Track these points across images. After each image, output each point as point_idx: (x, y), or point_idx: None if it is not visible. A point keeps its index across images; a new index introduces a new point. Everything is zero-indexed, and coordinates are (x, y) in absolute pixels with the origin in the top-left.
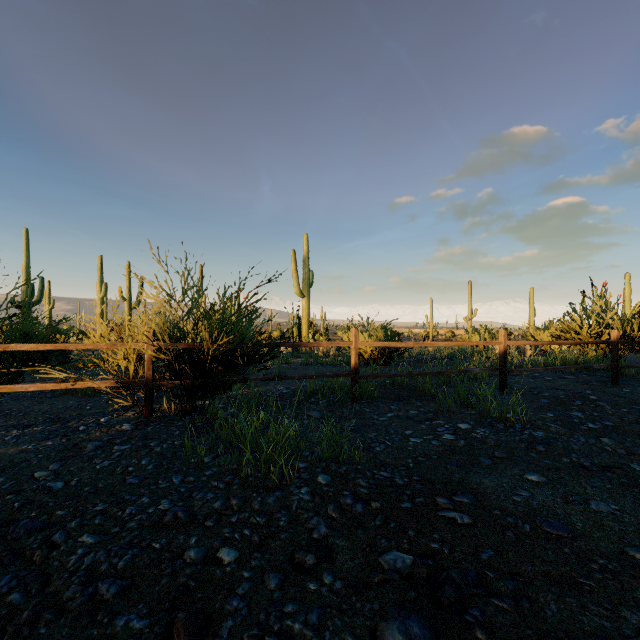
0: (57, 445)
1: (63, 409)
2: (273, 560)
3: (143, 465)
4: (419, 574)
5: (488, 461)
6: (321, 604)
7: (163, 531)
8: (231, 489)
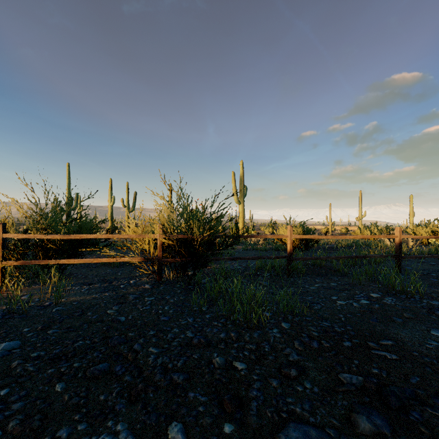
0: (111, 295)
1: (105, 274)
2: (268, 371)
3: (166, 310)
4: (369, 387)
5: (399, 320)
6: (308, 399)
7: (194, 349)
8: (227, 327)
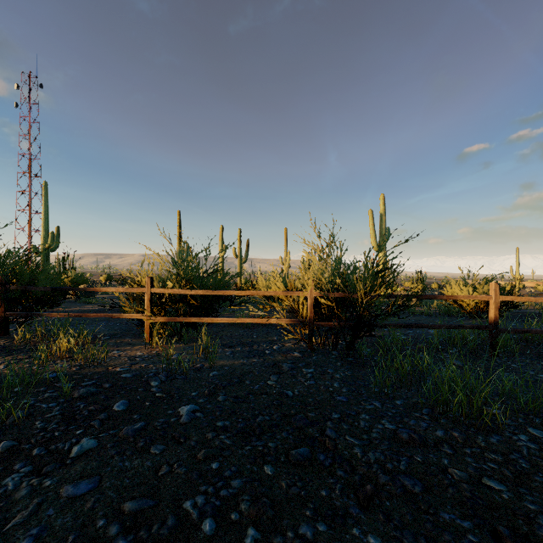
0: (261, 362)
1: (240, 336)
2: None
3: (337, 387)
4: None
5: None
6: None
7: (407, 447)
8: (440, 422)
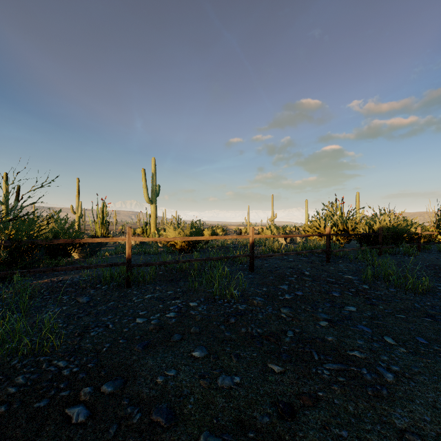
0: None
1: None
2: None
3: None
4: None
5: (178, 338)
6: None
7: None
8: None
